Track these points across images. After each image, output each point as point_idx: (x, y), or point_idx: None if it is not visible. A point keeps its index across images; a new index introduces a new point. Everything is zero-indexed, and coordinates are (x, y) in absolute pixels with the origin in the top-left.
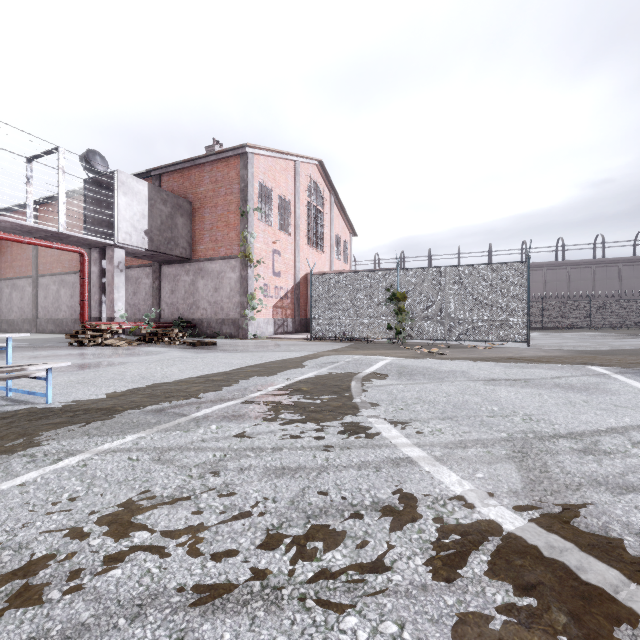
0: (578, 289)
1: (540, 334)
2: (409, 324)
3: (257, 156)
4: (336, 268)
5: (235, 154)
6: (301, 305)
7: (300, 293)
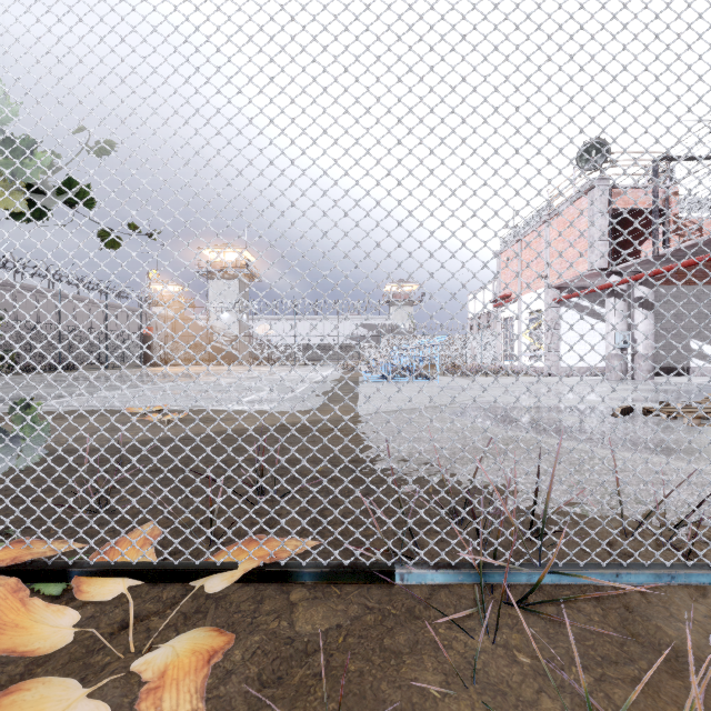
0: None
1: None
2: None
3: None
4: None
5: None
6: None
7: None
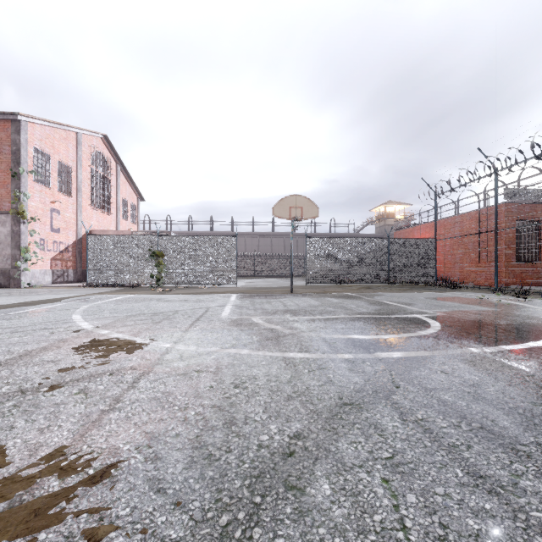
0: (302, 251)
1: (266, 280)
2: (166, 274)
3: (32, 124)
4: (123, 227)
5: (5, 118)
6: (84, 258)
7: (83, 247)
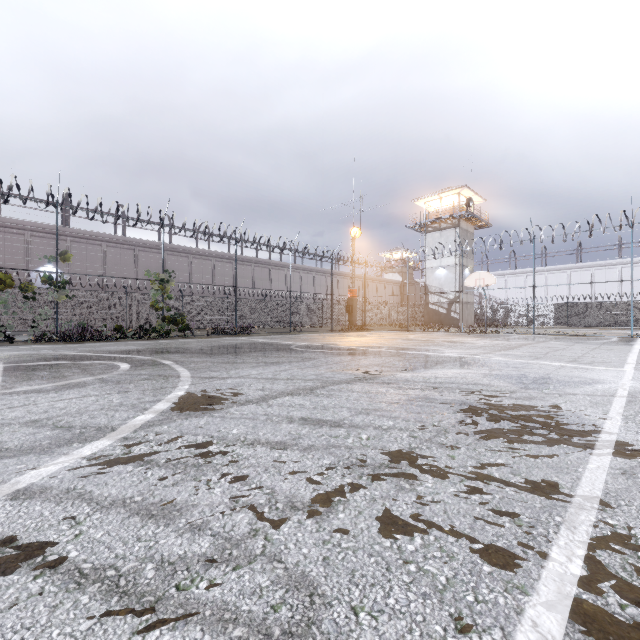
0: None
1: None
2: None
3: None
4: None
5: None
6: None
7: None
